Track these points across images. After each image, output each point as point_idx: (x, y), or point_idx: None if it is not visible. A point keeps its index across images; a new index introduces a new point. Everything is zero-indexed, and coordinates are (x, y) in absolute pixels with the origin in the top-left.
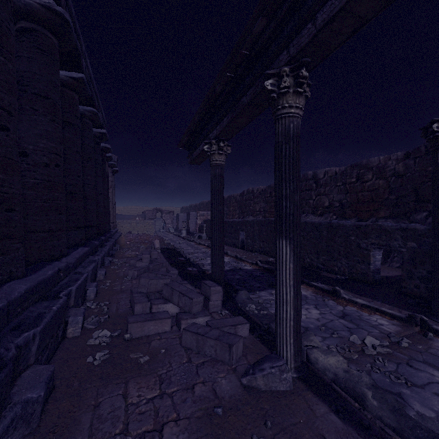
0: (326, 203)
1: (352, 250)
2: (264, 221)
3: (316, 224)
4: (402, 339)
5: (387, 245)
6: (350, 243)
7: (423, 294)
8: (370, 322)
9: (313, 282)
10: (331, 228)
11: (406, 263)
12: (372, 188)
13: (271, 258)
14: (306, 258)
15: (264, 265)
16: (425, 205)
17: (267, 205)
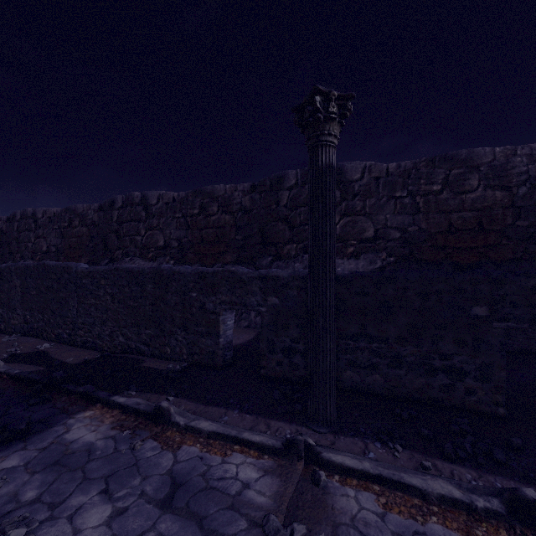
0: (160, 241)
1: (193, 316)
2: (34, 269)
3: (135, 272)
4: (292, 531)
5: (243, 304)
6: (191, 303)
7: (287, 374)
8: (226, 491)
9: (119, 397)
10: (161, 279)
11: (267, 329)
12: (217, 225)
13: (46, 343)
14: (117, 337)
15: (12, 369)
16: (270, 248)
17: (65, 241)
